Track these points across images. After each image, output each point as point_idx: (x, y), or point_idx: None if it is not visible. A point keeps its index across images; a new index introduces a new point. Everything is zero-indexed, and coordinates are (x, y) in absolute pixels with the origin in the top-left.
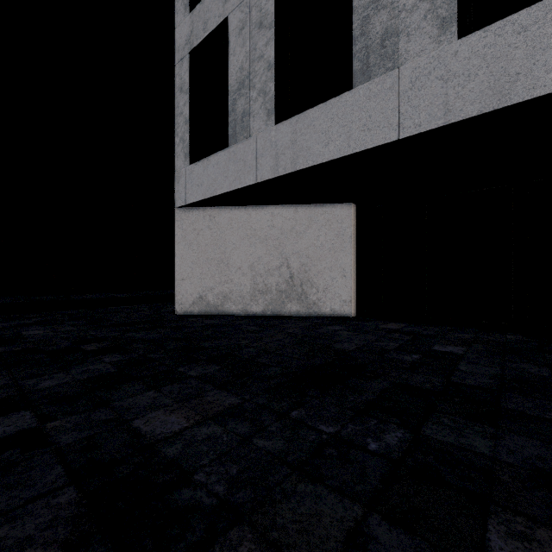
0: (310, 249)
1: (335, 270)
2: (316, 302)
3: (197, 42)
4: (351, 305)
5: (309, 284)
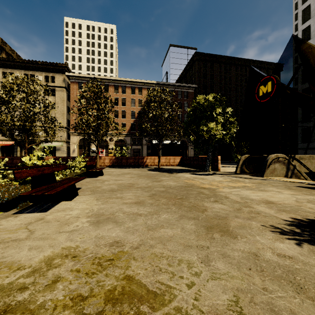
0: None
1: None
2: None
3: (303, 128)
4: None
5: None
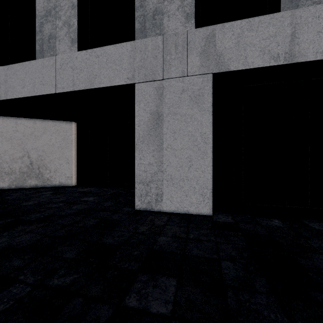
0: (45, 147)
1: (62, 159)
2: (49, 178)
3: None
4: (72, 179)
5: (44, 167)
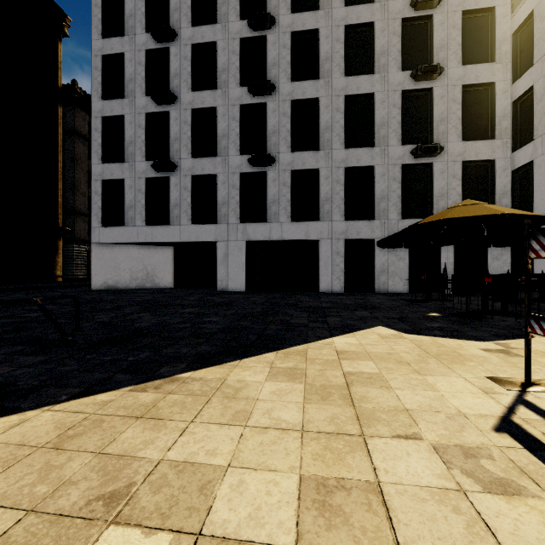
0: (156, 263)
1: (166, 271)
2: (158, 283)
3: (107, 179)
4: (172, 284)
5: (155, 276)
